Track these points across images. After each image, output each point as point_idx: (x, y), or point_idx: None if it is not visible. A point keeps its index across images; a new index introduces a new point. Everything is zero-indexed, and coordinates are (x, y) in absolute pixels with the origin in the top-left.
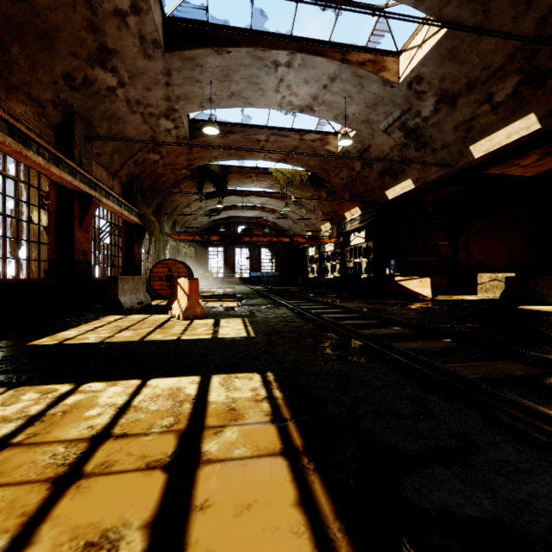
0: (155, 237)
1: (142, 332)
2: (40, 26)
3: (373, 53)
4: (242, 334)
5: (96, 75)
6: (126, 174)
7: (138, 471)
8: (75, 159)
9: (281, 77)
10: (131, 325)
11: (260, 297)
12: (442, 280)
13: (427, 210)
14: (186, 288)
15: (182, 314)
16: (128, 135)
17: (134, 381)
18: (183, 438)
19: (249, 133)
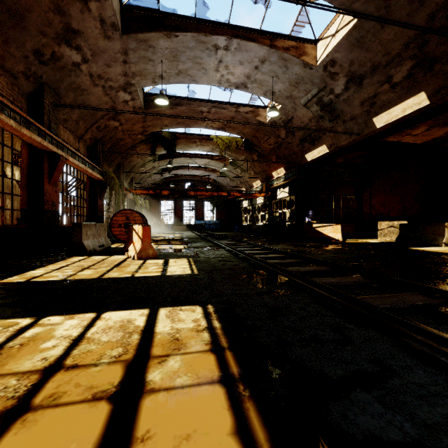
0: (115, 191)
1: (101, 270)
2: (12, 6)
3: (295, 40)
4: (187, 271)
5: (62, 52)
6: (90, 138)
7: (84, 402)
8: (44, 123)
9: (220, 58)
10: (92, 265)
11: (203, 240)
12: (350, 227)
13: (338, 170)
14: (140, 233)
15: (136, 255)
16: (92, 105)
17: (89, 314)
18: (129, 368)
19: (194, 105)
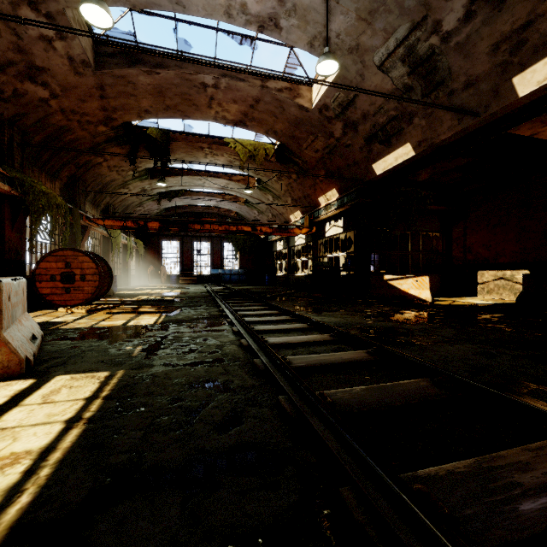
0: (52, 217)
1: None
2: None
3: None
4: None
5: None
6: None
7: None
8: None
9: None
10: None
11: (206, 303)
12: (434, 279)
13: (419, 192)
14: None
15: None
16: None
17: None
18: None
19: (189, 70)
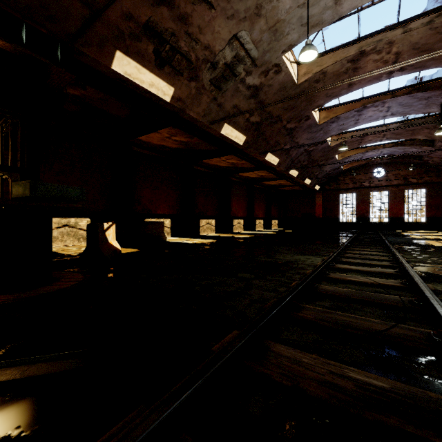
0: None
1: None
2: None
3: None
4: None
5: None
6: None
7: None
8: None
9: None
10: None
11: None
12: None
13: None
14: None
15: None
16: None
17: None
18: None
19: None
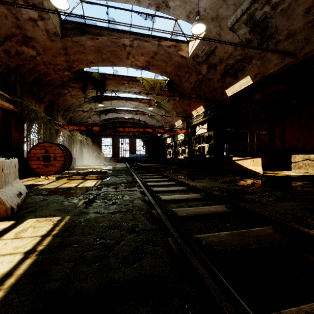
0: (38, 124)
1: None
2: None
3: None
4: None
5: None
6: None
7: None
8: None
9: None
10: None
11: (125, 173)
12: (263, 160)
13: (254, 107)
14: None
15: None
16: None
17: None
18: None
19: (115, 36)
